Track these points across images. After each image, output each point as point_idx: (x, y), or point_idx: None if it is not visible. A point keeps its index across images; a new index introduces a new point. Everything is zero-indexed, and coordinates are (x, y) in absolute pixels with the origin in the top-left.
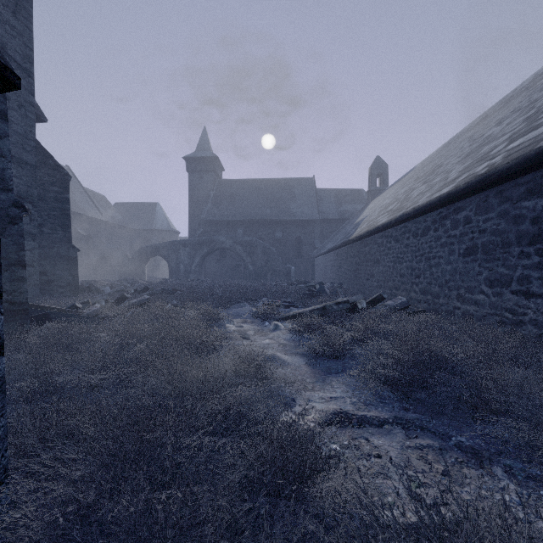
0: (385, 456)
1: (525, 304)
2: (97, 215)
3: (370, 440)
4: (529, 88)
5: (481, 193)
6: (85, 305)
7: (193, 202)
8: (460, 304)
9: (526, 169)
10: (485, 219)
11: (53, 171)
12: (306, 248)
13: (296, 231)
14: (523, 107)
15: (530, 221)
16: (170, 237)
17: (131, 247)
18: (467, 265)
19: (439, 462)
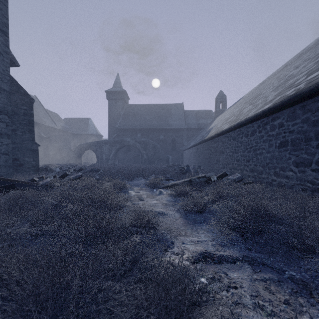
0: (240, 288)
1: None
2: (53, 125)
3: (227, 274)
4: (313, 48)
5: (290, 108)
6: (40, 179)
7: (110, 117)
8: (276, 178)
9: None
10: (293, 124)
11: (23, 97)
12: (178, 145)
13: (172, 135)
14: (312, 57)
15: None
16: (97, 138)
17: (74, 144)
18: (281, 153)
19: (280, 292)
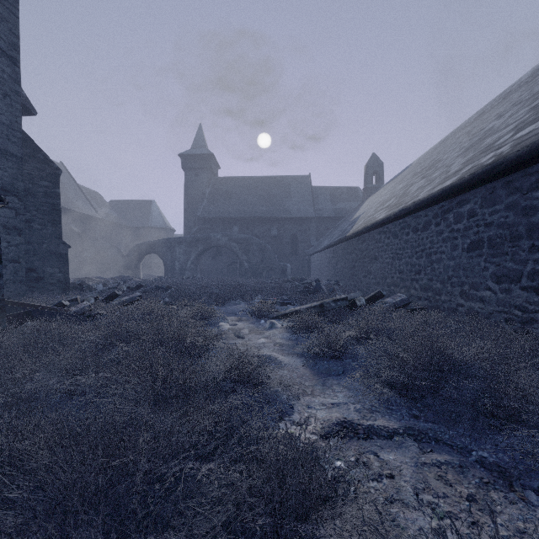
0: (398, 476)
1: (537, 300)
2: (91, 213)
3: (379, 456)
4: (527, 83)
5: (487, 185)
6: (73, 302)
7: (188, 199)
8: (464, 301)
9: (538, 157)
10: (492, 211)
11: (42, 165)
12: (302, 245)
13: (292, 228)
14: (525, 99)
15: None
16: (165, 234)
17: (127, 244)
18: (472, 261)
19: (462, 484)
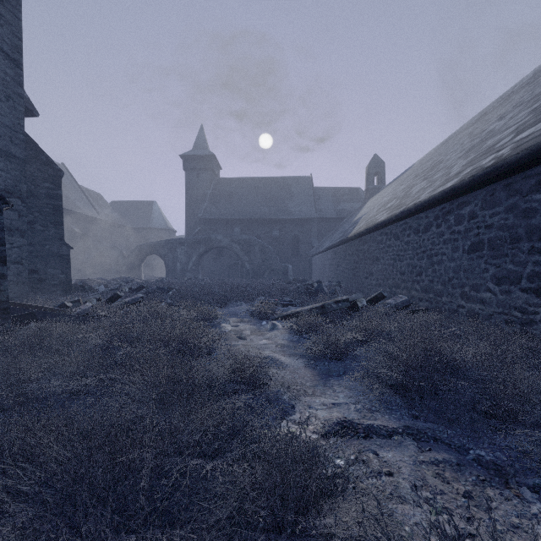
0: (397, 474)
1: (536, 302)
2: (92, 214)
3: (379, 454)
4: (529, 84)
5: (487, 187)
6: (75, 303)
7: (189, 200)
8: (464, 302)
9: (538, 159)
10: (492, 213)
11: (44, 167)
12: (304, 246)
13: (293, 229)
14: (526, 101)
15: None
16: (166, 235)
17: (128, 245)
18: (473, 262)
19: (459, 481)
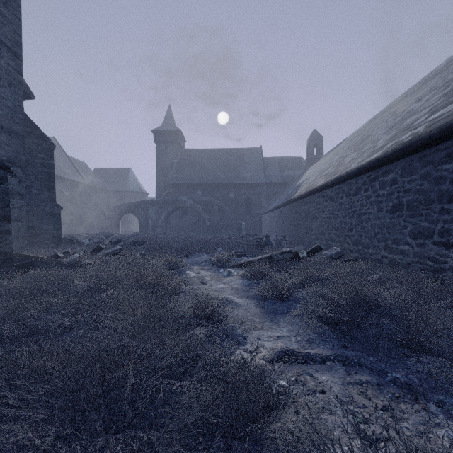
0: (329, 392)
1: (446, 253)
2: (79, 179)
3: (314, 376)
4: (443, 71)
5: (406, 158)
6: (66, 254)
7: (159, 168)
8: (387, 253)
9: (447, 136)
10: (410, 180)
11: (39, 141)
12: (255, 206)
13: (246, 192)
14: (440, 86)
15: (450, 181)
16: (140, 197)
17: (108, 206)
18: (394, 220)
19: (378, 398)
